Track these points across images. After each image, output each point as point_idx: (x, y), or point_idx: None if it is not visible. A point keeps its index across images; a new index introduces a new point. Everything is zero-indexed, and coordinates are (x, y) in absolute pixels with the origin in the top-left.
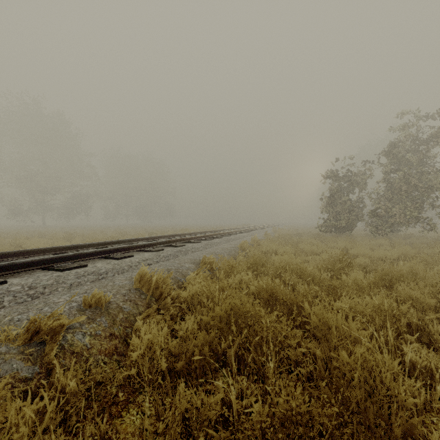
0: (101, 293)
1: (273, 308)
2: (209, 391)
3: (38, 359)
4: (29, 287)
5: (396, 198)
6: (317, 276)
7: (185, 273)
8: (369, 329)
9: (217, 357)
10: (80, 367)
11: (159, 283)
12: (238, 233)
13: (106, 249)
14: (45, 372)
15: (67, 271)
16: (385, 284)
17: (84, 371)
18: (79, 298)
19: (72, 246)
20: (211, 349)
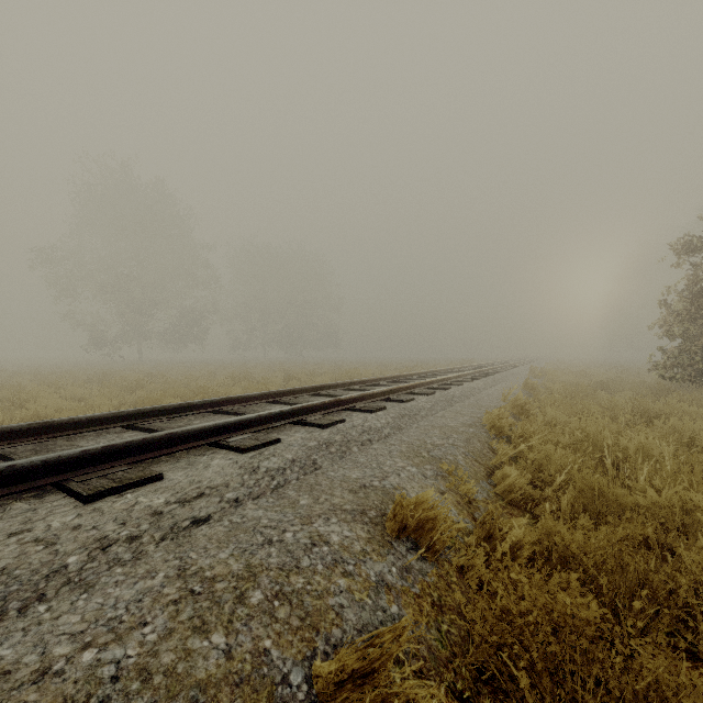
0: None
1: None
2: None
3: None
4: None
5: None
6: None
7: (316, 607)
8: None
9: None
10: None
11: None
12: (463, 380)
13: (67, 456)
14: None
15: None
16: None
17: None
18: None
19: (31, 427)
20: None
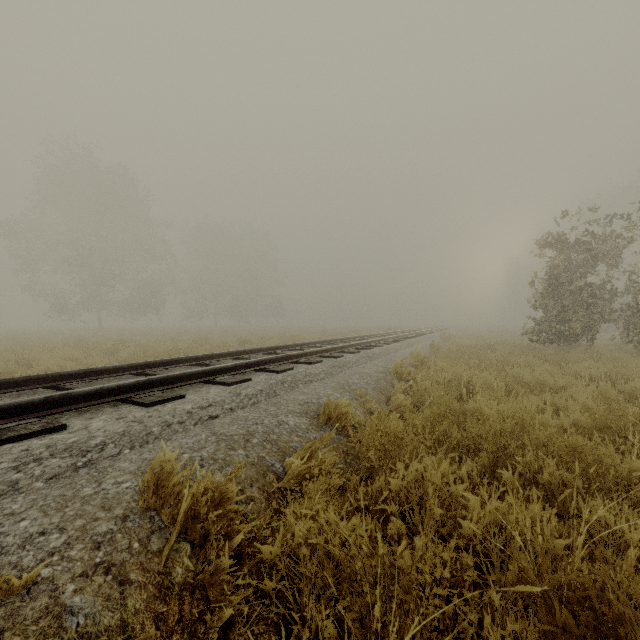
0: None
1: None
2: None
3: None
4: None
5: None
6: (618, 468)
7: (284, 445)
8: None
9: None
10: None
11: (200, 505)
12: (384, 343)
13: (128, 384)
14: None
15: (5, 445)
16: None
17: None
18: None
19: (79, 372)
20: None
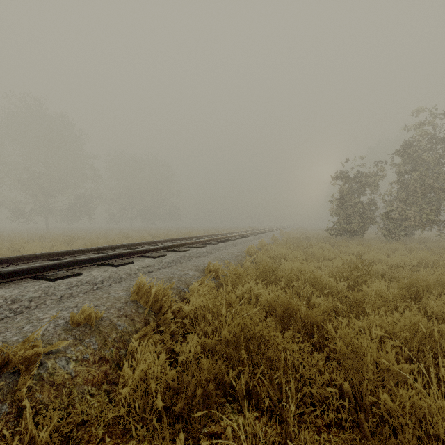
0: (91, 309)
1: (289, 327)
2: (215, 434)
3: (8, 394)
4: (12, 300)
5: (410, 200)
6: (333, 285)
7: (188, 282)
8: (403, 354)
9: (224, 387)
10: (60, 402)
11: (158, 295)
12: (244, 236)
13: (104, 256)
14: (15, 411)
15: (59, 280)
16: (410, 296)
17: (65, 407)
18: (67, 314)
19: (69, 251)
20: (217, 378)
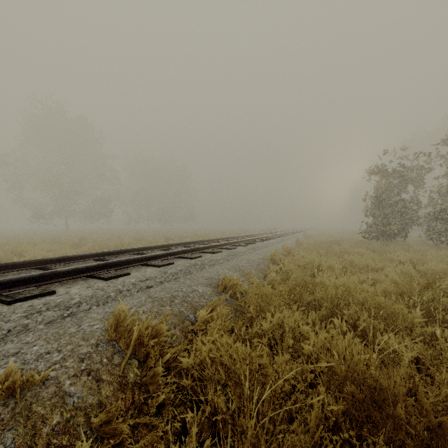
0: (18, 373)
1: (379, 433)
2: None
3: None
4: None
5: None
6: (405, 316)
7: (196, 304)
8: None
9: None
10: None
11: (144, 336)
12: (265, 239)
13: (93, 265)
14: None
15: (17, 303)
16: None
17: None
18: None
19: (59, 258)
20: None
